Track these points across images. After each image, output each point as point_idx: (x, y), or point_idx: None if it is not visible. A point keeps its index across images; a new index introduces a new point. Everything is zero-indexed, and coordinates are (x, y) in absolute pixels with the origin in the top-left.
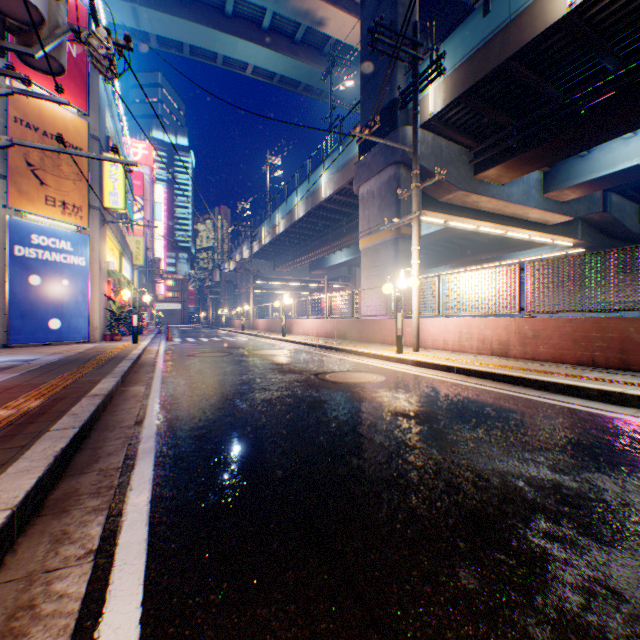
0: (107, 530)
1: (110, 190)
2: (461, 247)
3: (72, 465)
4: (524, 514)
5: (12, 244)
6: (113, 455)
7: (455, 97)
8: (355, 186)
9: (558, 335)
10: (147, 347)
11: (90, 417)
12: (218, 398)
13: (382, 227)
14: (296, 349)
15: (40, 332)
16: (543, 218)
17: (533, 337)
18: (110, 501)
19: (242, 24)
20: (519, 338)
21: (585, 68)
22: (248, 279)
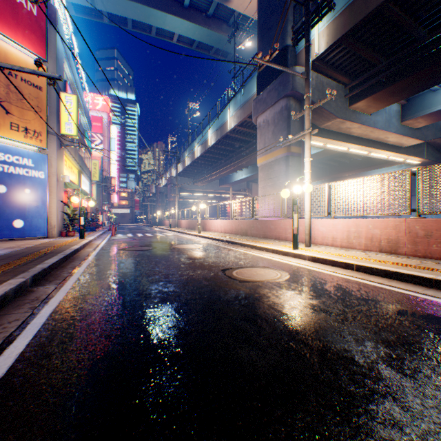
0: None
1: (65, 121)
2: (330, 167)
3: None
4: None
5: None
6: None
7: (337, 38)
8: (254, 117)
9: None
10: (91, 242)
11: None
12: (119, 304)
13: (278, 144)
14: (208, 243)
15: (6, 230)
16: (399, 141)
17: (425, 236)
18: None
19: (169, 3)
20: (410, 237)
21: None
22: (175, 191)
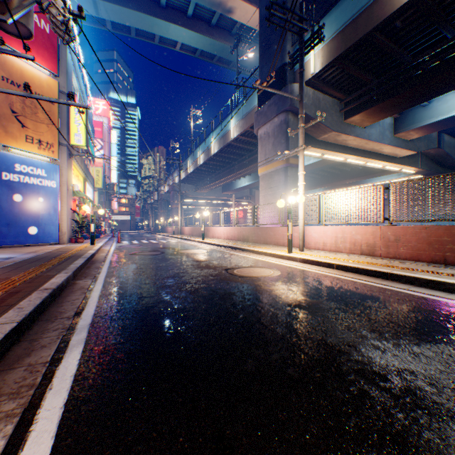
0: (10, 445)
1: (75, 132)
2: (331, 174)
3: (5, 359)
4: (437, 424)
5: (0, 171)
6: (45, 348)
7: (330, 60)
8: (255, 129)
9: (415, 239)
10: (101, 247)
11: (33, 311)
12: (147, 290)
13: (276, 158)
14: (211, 249)
15: (21, 236)
16: (394, 152)
17: (395, 241)
18: (25, 404)
19: (173, 13)
20: (383, 241)
21: (430, 37)
22: (177, 198)
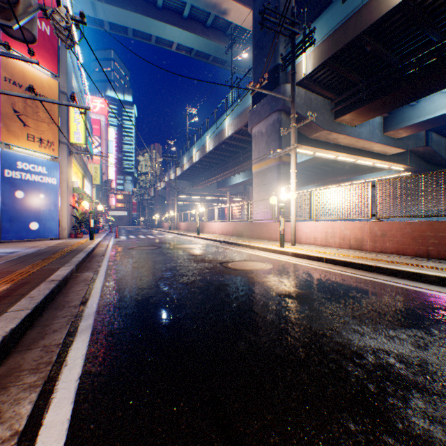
0: (36, 408)
1: (74, 130)
2: (324, 171)
3: (22, 341)
4: (401, 392)
5: (3, 168)
6: (57, 332)
7: (321, 62)
8: (249, 127)
9: (400, 234)
10: (100, 242)
11: (43, 299)
12: (147, 282)
13: (269, 156)
14: (207, 244)
15: (23, 232)
16: (383, 150)
17: (381, 235)
18: (45, 377)
19: (169, 14)
20: (371, 236)
21: (416, 40)
22: (173, 194)
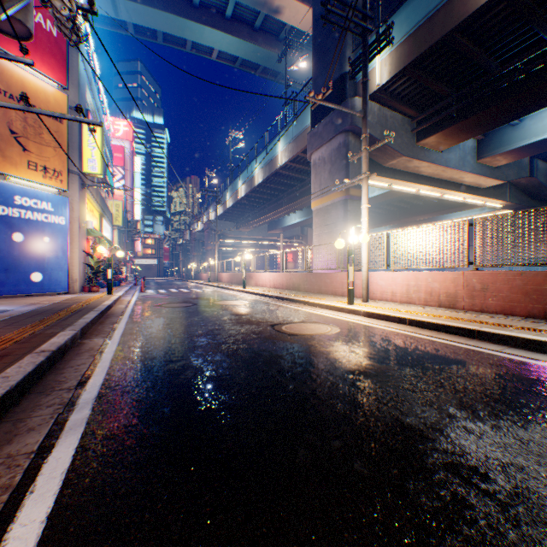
0: None
1: (88, 157)
2: (400, 209)
3: None
4: None
5: None
6: (33, 431)
7: (400, 69)
8: (308, 153)
9: (508, 288)
10: (120, 298)
11: (21, 381)
12: (173, 352)
13: (333, 188)
14: (255, 300)
15: (23, 284)
16: (477, 182)
17: (482, 290)
18: None
19: (208, 13)
20: (467, 291)
21: (522, 39)
22: (214, 238)
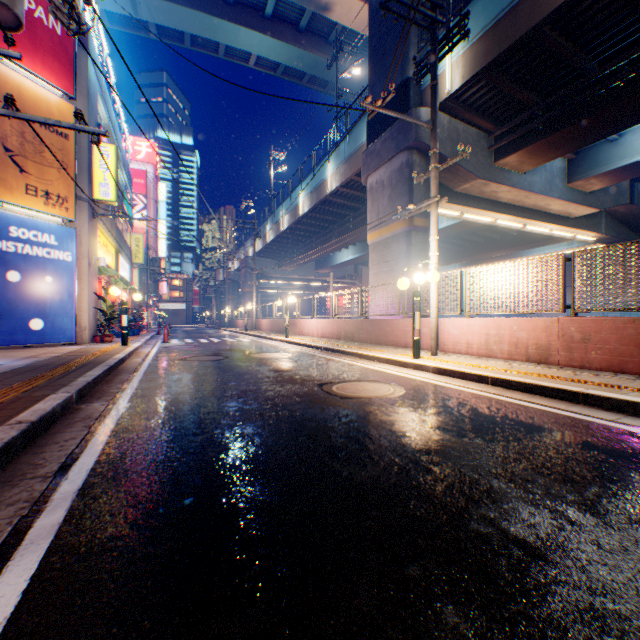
0: None
1: (100, 181)
2: (472, 244)
3: None
4: None
5: None
6: None
7: (476, 72)
8: (363, 176)
9: (616, 338)
10: (137, 349)
11: None
12: (192, 422)
13: (395, 216)
14: (299, 352)
15: (19, 333)
16: (566, 210)
17: (582, 340)
18: None
19: (244, 11)
20: (563, 341)
21: (627, 34)
22: (252, 278)
